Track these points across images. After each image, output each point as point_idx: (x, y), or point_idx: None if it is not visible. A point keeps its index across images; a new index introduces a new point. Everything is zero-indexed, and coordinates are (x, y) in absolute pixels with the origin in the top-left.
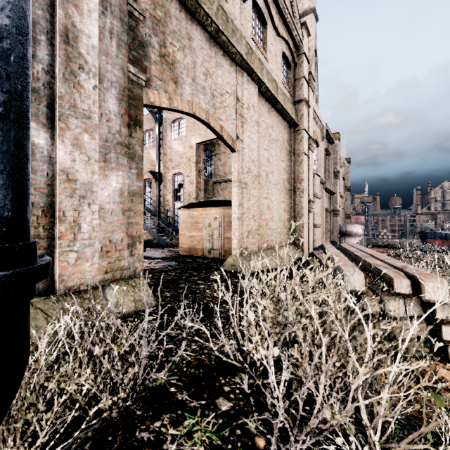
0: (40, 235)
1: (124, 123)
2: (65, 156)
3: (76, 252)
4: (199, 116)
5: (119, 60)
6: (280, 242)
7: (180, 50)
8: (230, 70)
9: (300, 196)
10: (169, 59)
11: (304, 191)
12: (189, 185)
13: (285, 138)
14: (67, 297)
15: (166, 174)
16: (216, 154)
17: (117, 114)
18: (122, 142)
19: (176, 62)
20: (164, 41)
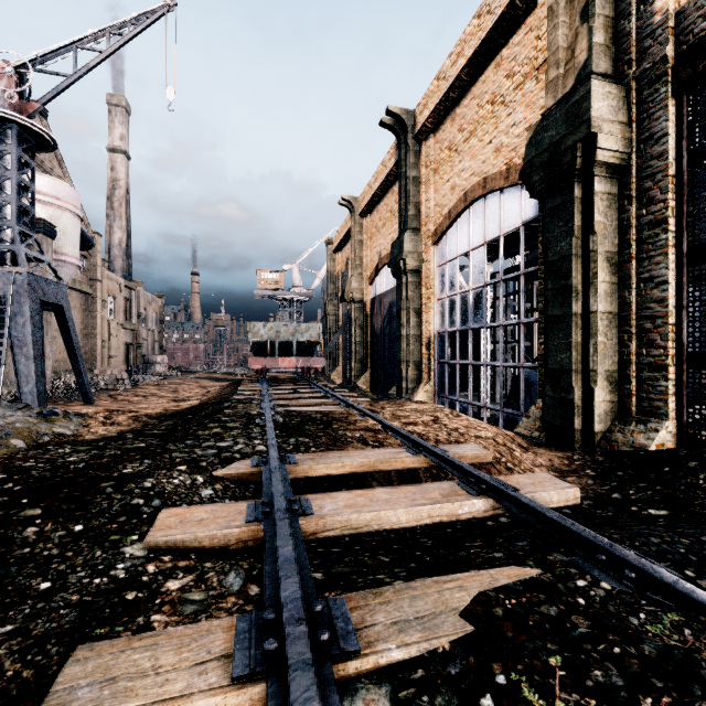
0: None
1: None
2: None
3: None
4: None
5: None
6: None
7: None
8: None
9: (95, 338)
10: None
11: (97, 335)
12: None
13: (83, 303)
14: None
15: None
16: None
17: None
18: None
19: None
20: None
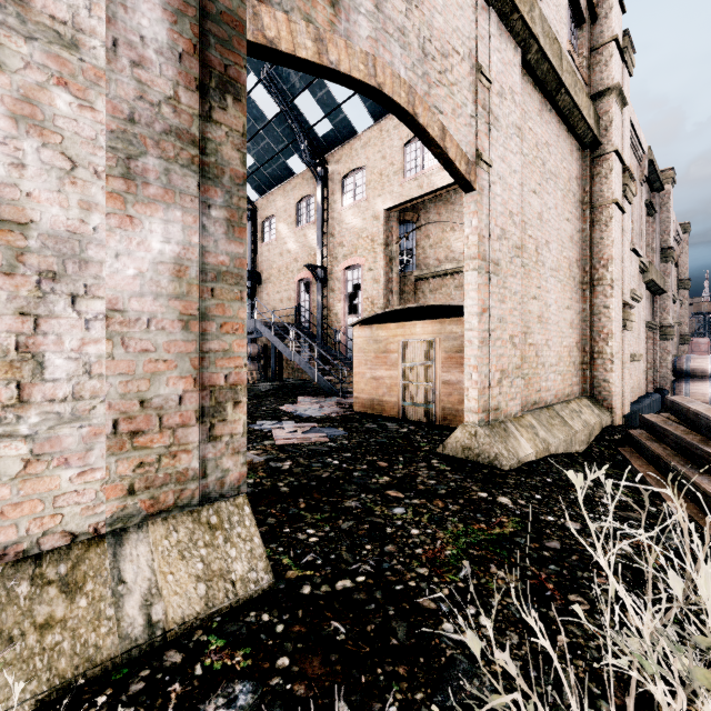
0: None
1: (187, 78)
2: None
3: (29, 440)
4: (391, 95)
5: None
6: (564, 392)
7: None
8: (463, 3)
9: (605, 295)
10: None
11: (614, 284)
12: (372, 285)
13: (573, 172)
14: None
15: (334, 268)
16: (422, 225)
17: (167, 52)
18: (182, 130)
19: None
20: None
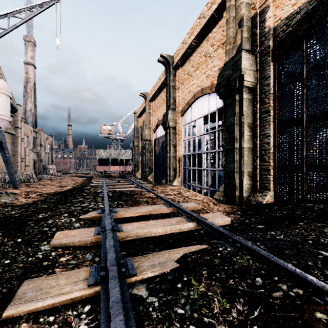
0: None
1: None
2: None
3: None
4: None
5: None
6: None
7: None
8: None
9: (17, 157)
10: None
11: (19, 155)
12: None
13: (11, 139)
14: None
15: None
16: None
17: None
18: None
19: None
20: None
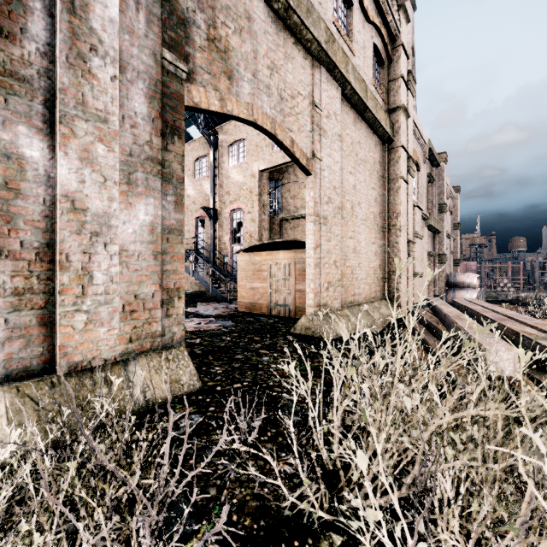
0: (33, 288)
1: (156, 130)
2: (69, 175)
3: (86, 313)
4: (262, 125)
5: (149, 41)
6: (370, 296)
7: (236, 33)
8: (305, 64)
9: (396, 235)
10: (220, 45)
11: (401, 229)
12: (251, 223)
13: (377, 158)
14: (71, 377)
15: (223, 210)
16: (285, 183)
17: (147, 118)
18: (154, 157)
19: (230, 50)
20: (213, 19)
